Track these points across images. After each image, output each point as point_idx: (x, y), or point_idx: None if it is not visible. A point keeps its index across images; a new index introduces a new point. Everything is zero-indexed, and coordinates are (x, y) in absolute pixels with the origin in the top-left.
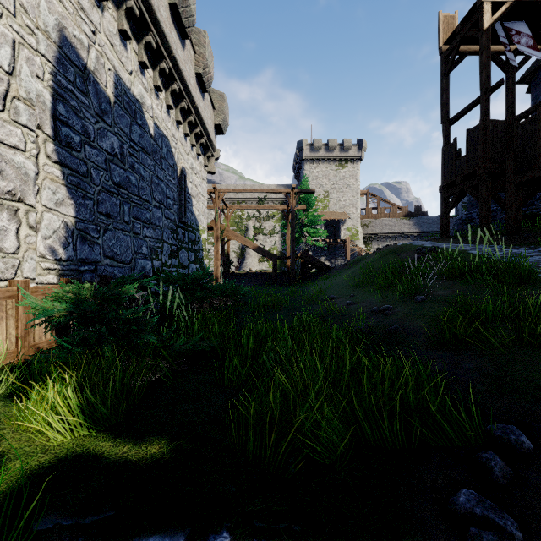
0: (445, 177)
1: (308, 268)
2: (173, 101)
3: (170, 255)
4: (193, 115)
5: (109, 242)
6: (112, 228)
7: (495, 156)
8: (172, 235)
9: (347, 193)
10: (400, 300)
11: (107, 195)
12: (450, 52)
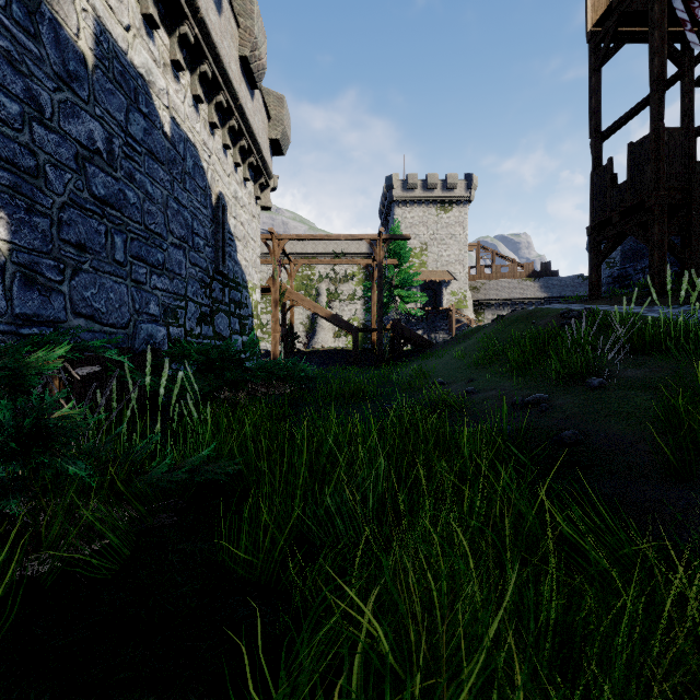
0: (596, 214)
1: (400, 344)
2: (205, 92)
3: (199, 320)
4: (237, 118)
5: (84, 291)
6: (89, 269)
7: (673, 180)
8: (202, 290)
9: (452, 246)
10: (557, 386)
11: (80, 214)
12: (602, 37)
